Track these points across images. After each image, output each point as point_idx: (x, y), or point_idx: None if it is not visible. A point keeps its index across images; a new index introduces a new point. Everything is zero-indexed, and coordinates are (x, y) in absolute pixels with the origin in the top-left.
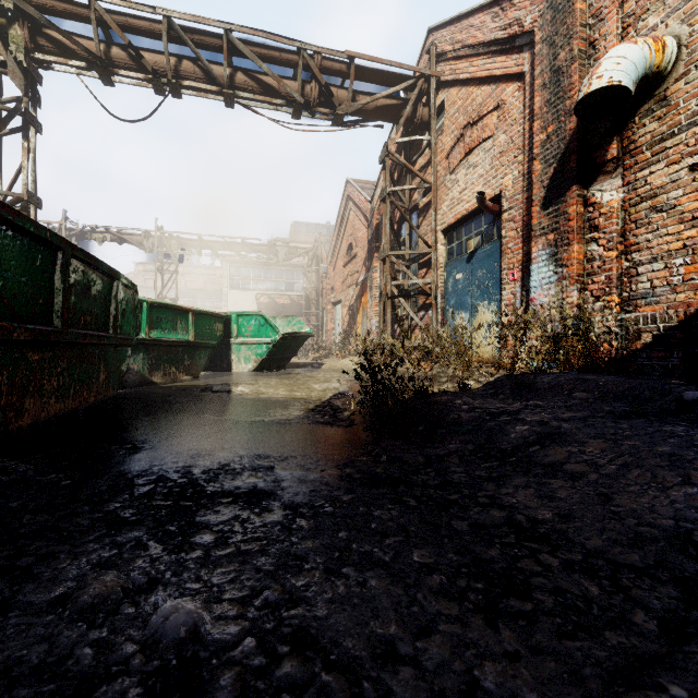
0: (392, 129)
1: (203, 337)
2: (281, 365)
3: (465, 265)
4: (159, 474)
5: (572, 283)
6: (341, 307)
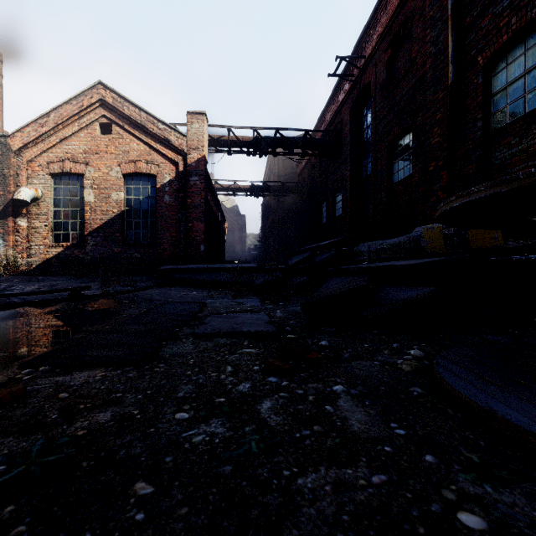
0: None
1: None
2: None
3: None
4: None
5: (10, 248)
6: None
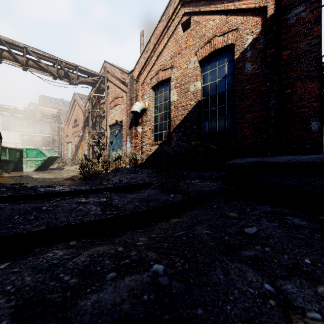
0: (92, 88)
1: (12, 158)
2: (46, 169)
3: (115, 138)
4: (40, 185)
5: (133, 148)
6: (71, 144)
